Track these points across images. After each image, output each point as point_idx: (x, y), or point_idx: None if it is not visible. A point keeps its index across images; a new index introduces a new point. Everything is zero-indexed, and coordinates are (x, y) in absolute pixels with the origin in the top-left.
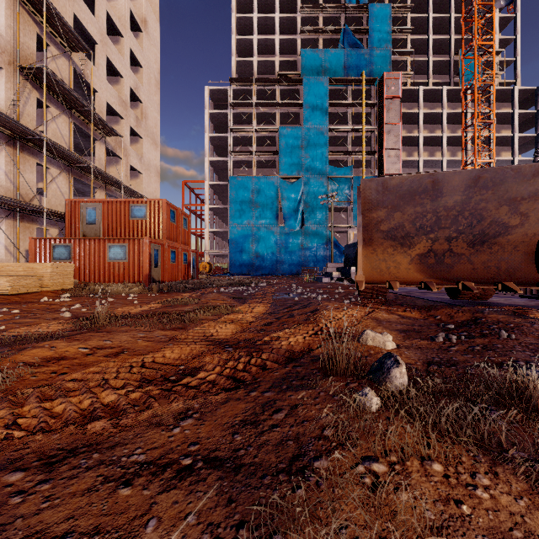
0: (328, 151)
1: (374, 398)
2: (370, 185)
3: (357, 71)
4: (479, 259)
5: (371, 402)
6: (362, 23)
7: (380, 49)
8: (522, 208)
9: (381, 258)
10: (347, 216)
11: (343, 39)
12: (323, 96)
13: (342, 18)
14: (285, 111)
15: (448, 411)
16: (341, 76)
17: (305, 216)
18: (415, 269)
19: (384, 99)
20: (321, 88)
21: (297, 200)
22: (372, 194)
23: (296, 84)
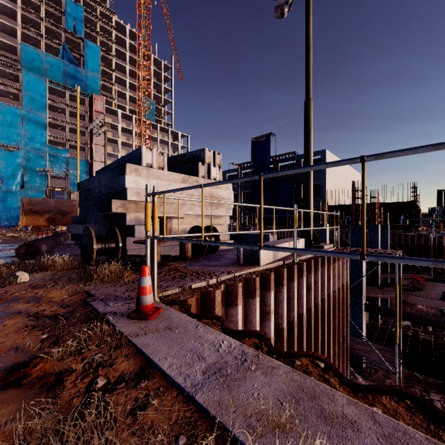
0: (48, 134)
1: (1, 236)
2: (26, 199)
3: (75, 81)
4: (65, 220)
5: (1, 236)
6: (80, 47)
7: (93, 73)
8: (71, 208)
9: (34, 219)
10: (65, 184)
11: (63, 52)
12: (43, 91)
13: (62, 35)
14: (2, 88)
15: (9, 235)
16: (61, 79)
17: (25, 180)
18: (45, 222)
19: (93, 111)
20: (41, 84)
21: (16, 167)
22: (27, 201)
23: (16, 71)
